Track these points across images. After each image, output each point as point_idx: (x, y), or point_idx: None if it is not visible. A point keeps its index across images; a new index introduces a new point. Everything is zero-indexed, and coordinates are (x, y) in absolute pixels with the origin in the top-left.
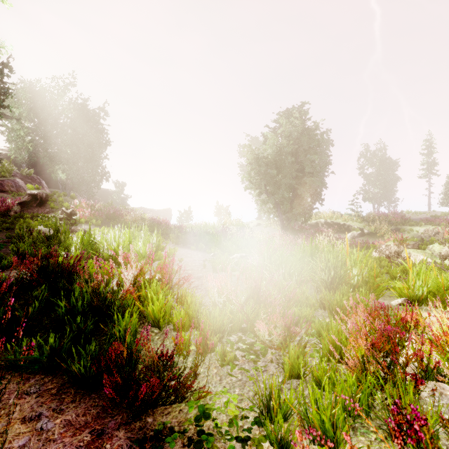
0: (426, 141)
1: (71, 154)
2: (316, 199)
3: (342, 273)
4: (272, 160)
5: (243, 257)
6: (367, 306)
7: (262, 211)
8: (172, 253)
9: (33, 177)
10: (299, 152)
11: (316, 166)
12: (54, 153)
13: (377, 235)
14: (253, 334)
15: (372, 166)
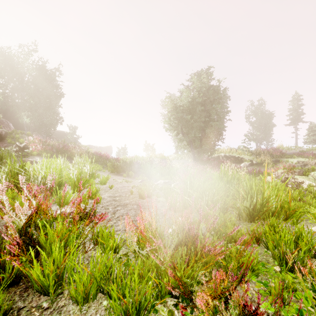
0: (293, 98)
1: (33, 103)
2: (219, 138)
3: (264, 200)
4: (187, 108)
5: (166, 183)
6: (310, 242)
7: (178, 147)
8: (105, 180)
9: (2, 121)
10: (207, 103)
11: (219, 113)
12: (20, 102)
13: (262, 165)
14: (189, 307)
15: (256, 116)
